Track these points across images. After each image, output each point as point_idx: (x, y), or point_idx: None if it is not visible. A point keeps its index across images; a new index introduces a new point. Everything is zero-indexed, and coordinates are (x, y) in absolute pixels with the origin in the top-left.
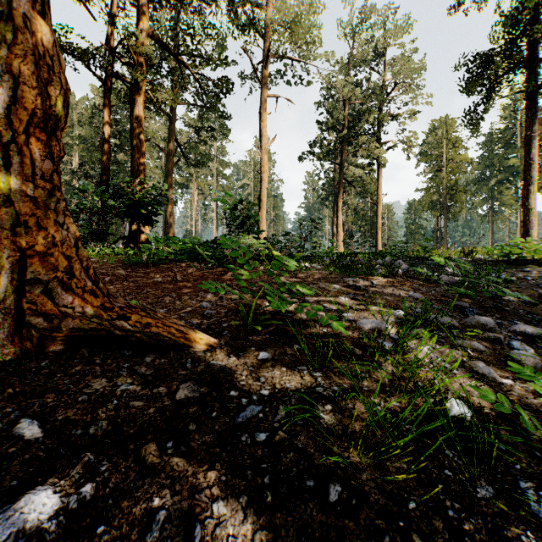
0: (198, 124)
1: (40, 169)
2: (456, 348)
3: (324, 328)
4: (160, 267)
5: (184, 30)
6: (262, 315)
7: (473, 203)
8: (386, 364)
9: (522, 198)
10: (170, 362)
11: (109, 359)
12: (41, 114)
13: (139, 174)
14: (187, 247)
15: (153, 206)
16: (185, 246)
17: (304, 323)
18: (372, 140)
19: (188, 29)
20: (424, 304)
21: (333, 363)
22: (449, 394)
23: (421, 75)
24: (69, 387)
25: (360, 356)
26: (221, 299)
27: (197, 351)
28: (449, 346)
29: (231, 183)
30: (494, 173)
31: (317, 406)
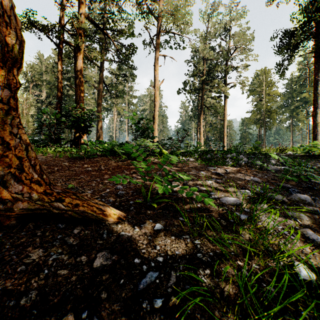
0: (117, 72)
1: (0, 95)
2: (289, 218)
3: (199, 203)
4: (91, 160)
5: (107, 13)
6: (156, 194)
7: (281, 120)
8: (244, 232)
9: (312, 117)
10: (91, 233)
11: (47, 232)
12: (1, 57)
13: (80, 102)
14: (109, 147)
15: (89, 121)
16: (108, 147)
17: (185, 200)
18: (221, 82)
19: (110, 13)
20: (261, 185)
21: (207, 232)
22: (293, 257)
23: (250, 43)
24: (13, 258)
25: (225, 225)
26: (129, 182)
27: (111, 223)
28: (284, 217)
29: (136, 108)
30: (293, 101)
31: (199, 271)
